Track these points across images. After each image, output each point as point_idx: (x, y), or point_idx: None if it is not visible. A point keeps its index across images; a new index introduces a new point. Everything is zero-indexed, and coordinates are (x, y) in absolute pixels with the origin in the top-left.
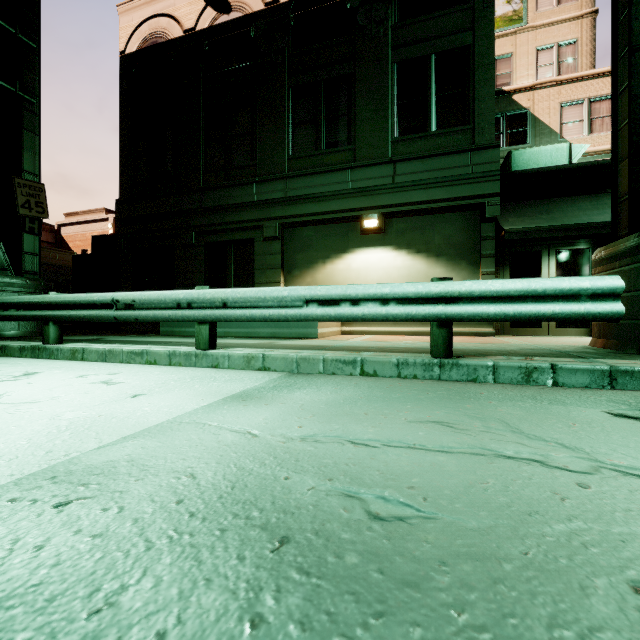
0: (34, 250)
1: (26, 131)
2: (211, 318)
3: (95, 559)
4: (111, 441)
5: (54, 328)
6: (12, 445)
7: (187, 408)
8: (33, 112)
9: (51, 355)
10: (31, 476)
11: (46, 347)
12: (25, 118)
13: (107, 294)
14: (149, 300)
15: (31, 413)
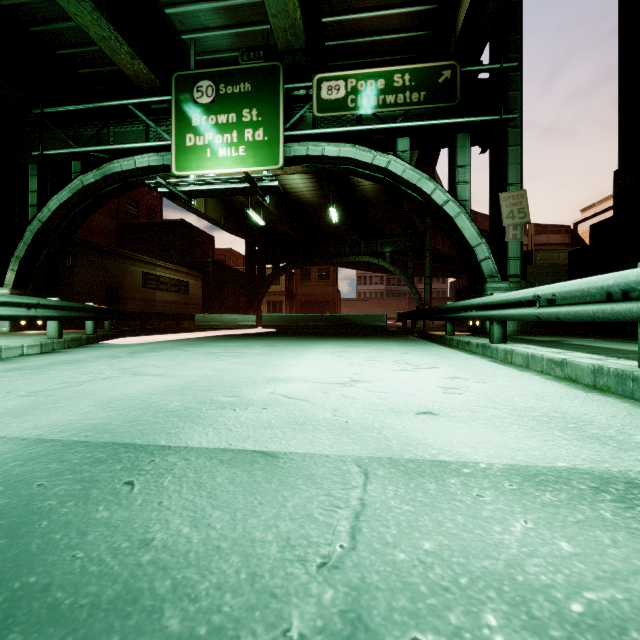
0: (516, 255)
1: (510, 148)
2: None
3: None
4: (277, 450)
5: (497, 327)
6: (265, 421)
7: (411, 452)
8: (516, 127)
9: (492, 353)
10: (198, 449)
11: (489, 345)
12: (509, 136)
13: (531, 289)
14: (569, 292)
15: (337, 400)
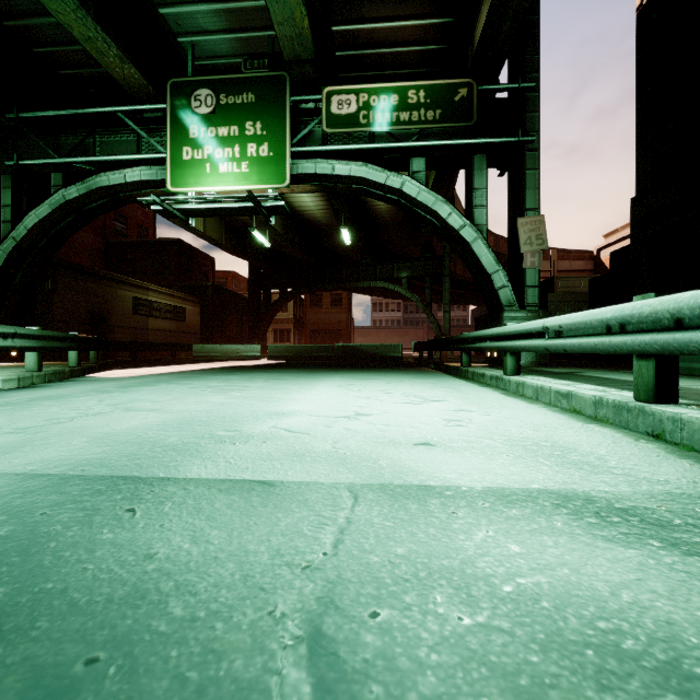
0: (535, 283)
1: (528, 171)
2: (653, 348)
3: (5, 560)
4: (274, 479)
5: (511, 359)
6: (264, 453)
7: (401, 479)
8: (534, 150)
9: (505, 386)
10: (197, 480)
11: (502, 377)
12: (527, 160)
13: (541, 321)
14: (573, 324)
15: (338, 433)
